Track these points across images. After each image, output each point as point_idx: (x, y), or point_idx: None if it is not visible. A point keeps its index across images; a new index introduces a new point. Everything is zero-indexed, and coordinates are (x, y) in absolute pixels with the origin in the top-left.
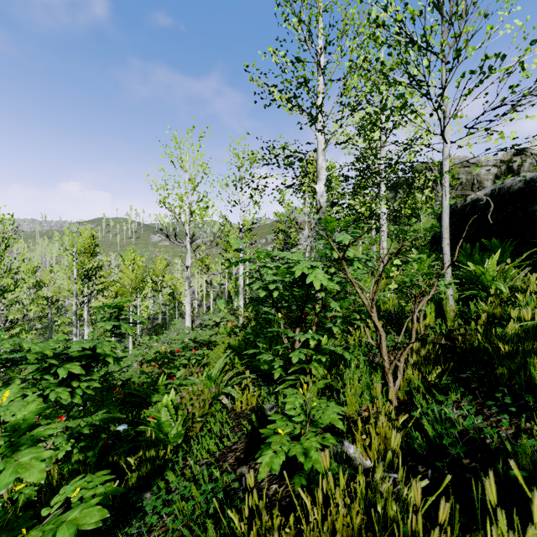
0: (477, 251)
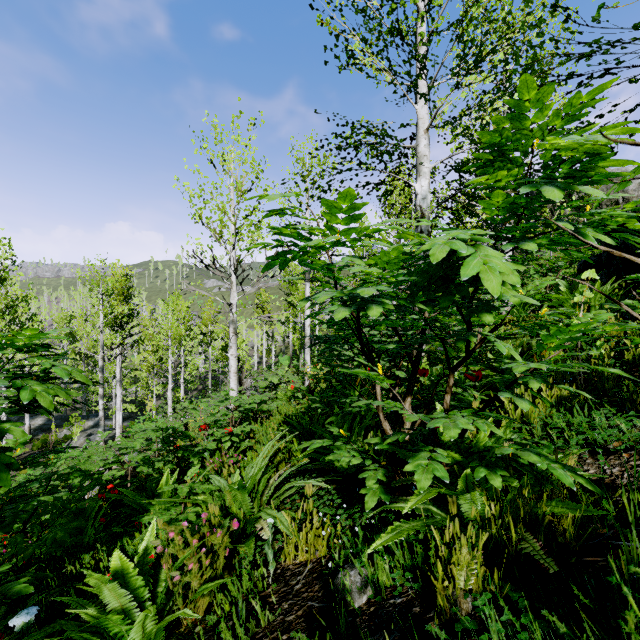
0: None
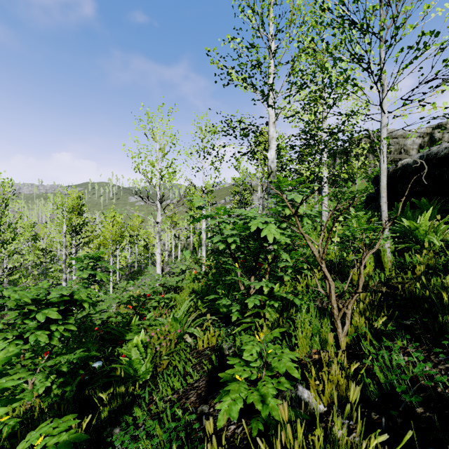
0: (408, 209)
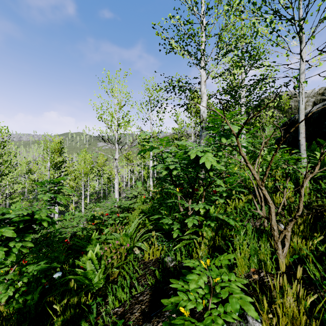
0: (316, 146)
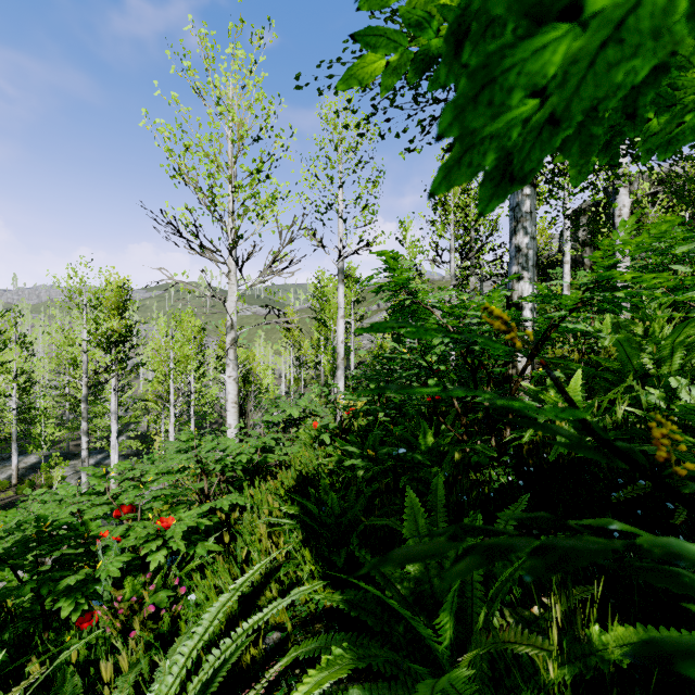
0: None
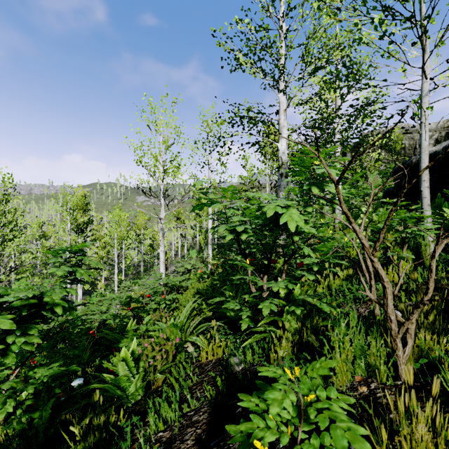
0: (442, 200)
